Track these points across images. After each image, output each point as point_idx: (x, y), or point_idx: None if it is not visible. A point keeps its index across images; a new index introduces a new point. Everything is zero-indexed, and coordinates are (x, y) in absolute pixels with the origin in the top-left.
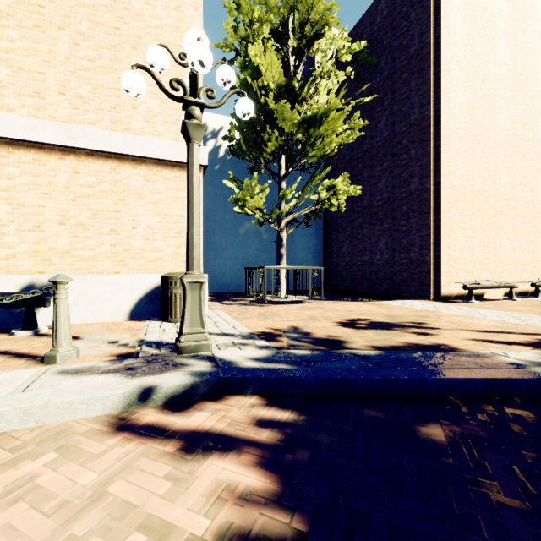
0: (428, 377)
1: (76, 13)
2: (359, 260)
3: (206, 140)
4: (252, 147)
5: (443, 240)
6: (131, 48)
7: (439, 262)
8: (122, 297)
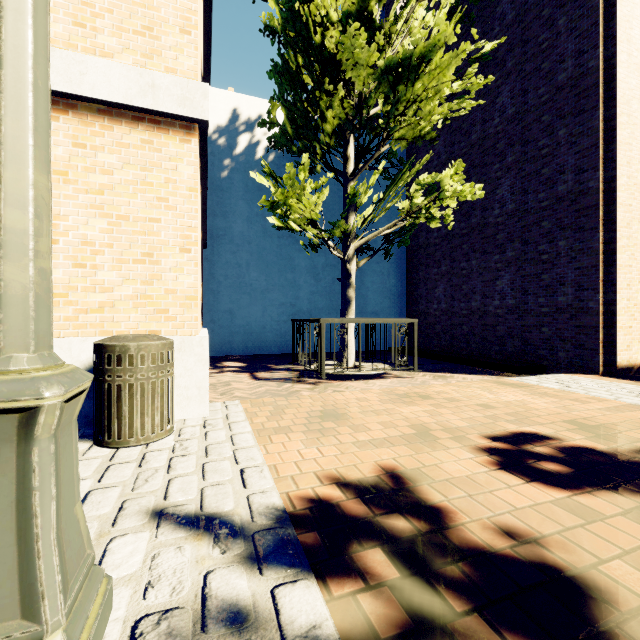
0: None
1: None
2: (464, 308)
3: (237, 134)
4: (301, 127)
5: (620, 274)
6: None
7: (613, 311)
8: None
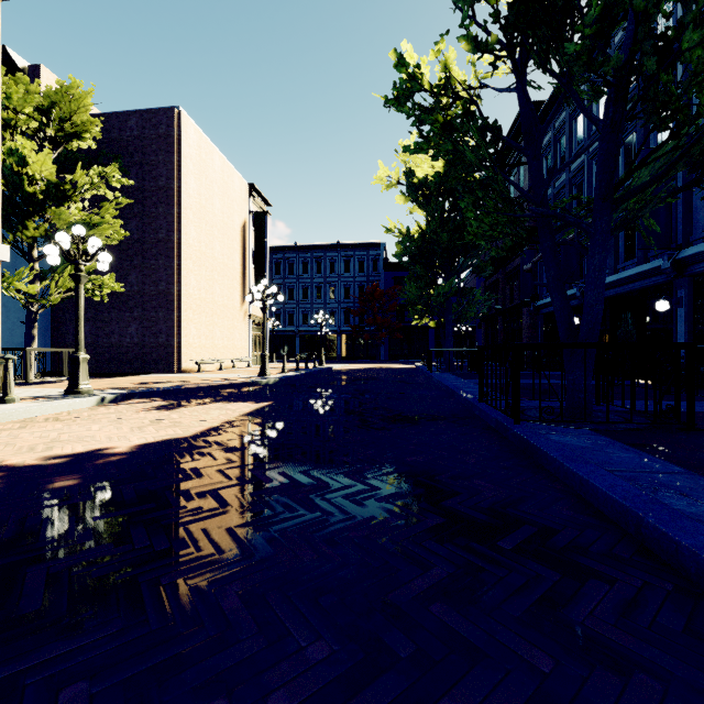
0: (196, 386)
1: None
2: (106, 342)
3: None
4: None
5: (183, 331)
6: None
7: (180, 346)
8: None
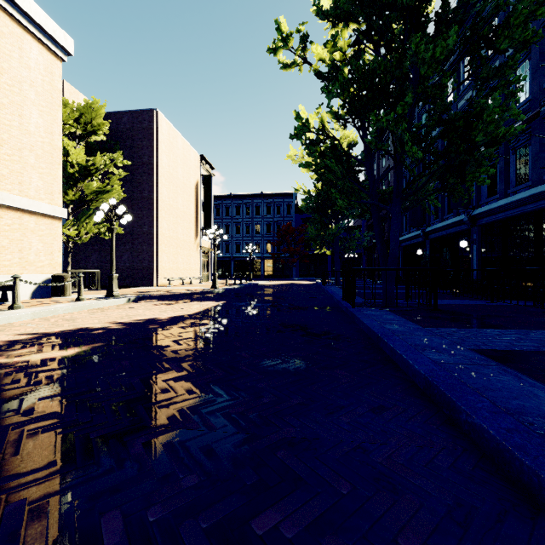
0: (177, 293)
1: (1, 128)
2: (108, 266)
3: None
4: None
5: (159, 258)
6: (29, 151)
7: (157, 268)
8: (27, 287)
